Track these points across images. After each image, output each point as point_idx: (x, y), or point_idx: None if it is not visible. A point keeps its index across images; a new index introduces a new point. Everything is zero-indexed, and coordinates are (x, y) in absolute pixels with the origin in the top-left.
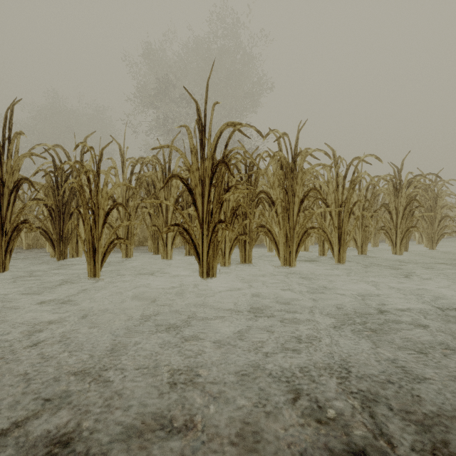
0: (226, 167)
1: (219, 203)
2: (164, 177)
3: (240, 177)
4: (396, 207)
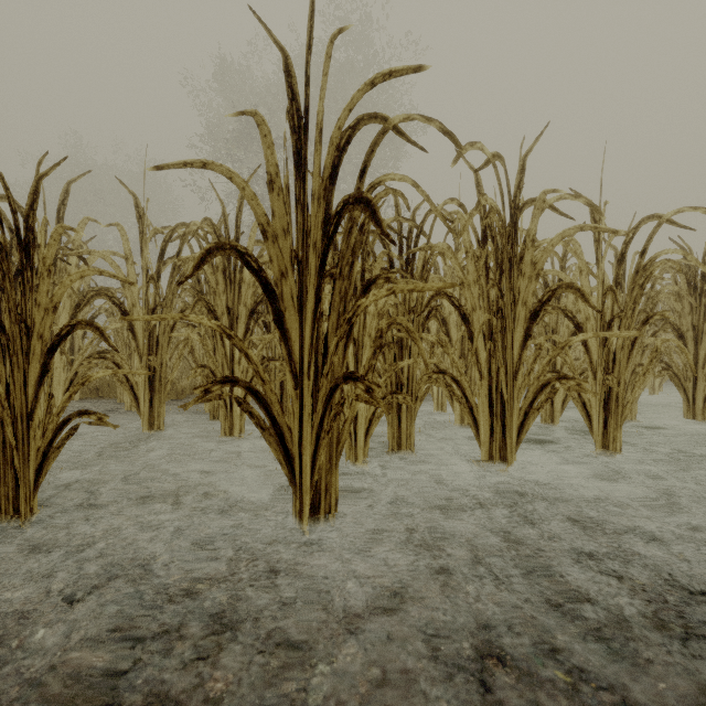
0: (367, 215)
1: (347, 322)
2: (227, 263)
3: (389, 260)
4: (695, 325)
